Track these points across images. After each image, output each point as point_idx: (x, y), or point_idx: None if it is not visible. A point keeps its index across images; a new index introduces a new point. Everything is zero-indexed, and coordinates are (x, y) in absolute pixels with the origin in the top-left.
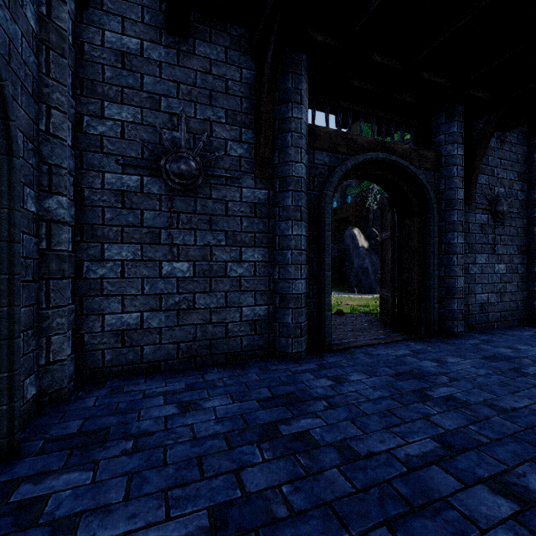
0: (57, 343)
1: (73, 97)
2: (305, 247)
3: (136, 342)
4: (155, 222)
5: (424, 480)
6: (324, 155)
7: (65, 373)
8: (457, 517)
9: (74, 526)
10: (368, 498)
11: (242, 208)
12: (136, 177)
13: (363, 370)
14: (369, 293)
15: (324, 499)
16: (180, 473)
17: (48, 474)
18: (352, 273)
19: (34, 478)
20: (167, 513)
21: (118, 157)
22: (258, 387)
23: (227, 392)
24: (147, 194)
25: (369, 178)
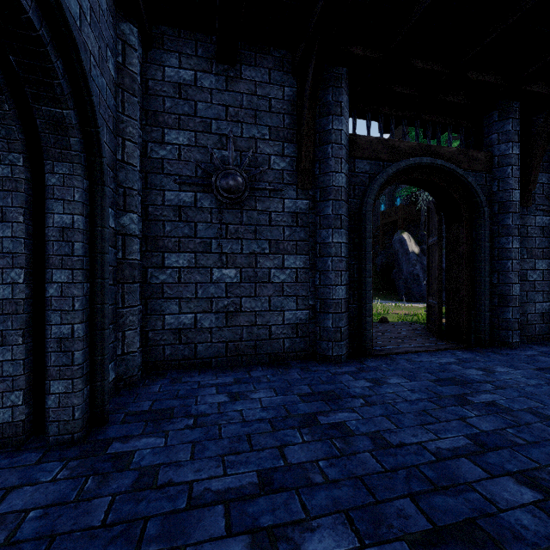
0: (130, 337)
1: (140, 128)
2: (345, 254)
3: (190, 340)
4: (207, 233)
5: (451, 468)
6: (365, 163)
7: (136, 363)
8: (478, 498)
9: (156, 472)
10: (396, 477)
11: (284, 218)
12: (191, 194)
13: (402, 375)
14: (420, 302)
15: (355, 474)
16: (233, 445)
17: (131, 437)
18: (401, 280)
19: (122, 439)
20: (224, 471)
21: (176, 176)
22: (299, 384)
23: (271, 387)
24: (200, 208)
25: (413, 183)
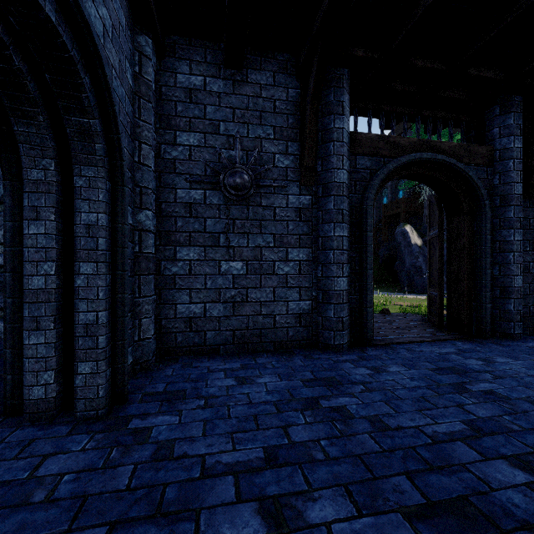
0: (145, 325)
1: (155, 132)
2: (346, 247)
3: (200, 328)
4: (215, 228)
5: (446, 450)
6: (366, 159)
7: (151, 349)
8: (472, 478)
9: (172, 446)
10: (393, 456)
11: (288, 213)
12: (201, 192)
13: (402, 363)
14: (423, 294)
15: (355, 452)
16: (241, 424)
17: (149, 415)
18: (403, 272)
19: (141, 416)
20: (233, 447)
21: (187, 175)
22: (302, 370)
23: (275, 372)
24: (209, 205)
25: (414, 178)
